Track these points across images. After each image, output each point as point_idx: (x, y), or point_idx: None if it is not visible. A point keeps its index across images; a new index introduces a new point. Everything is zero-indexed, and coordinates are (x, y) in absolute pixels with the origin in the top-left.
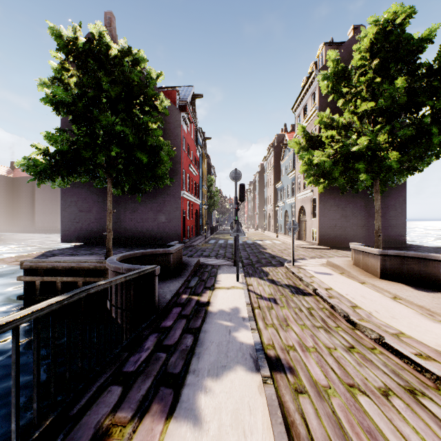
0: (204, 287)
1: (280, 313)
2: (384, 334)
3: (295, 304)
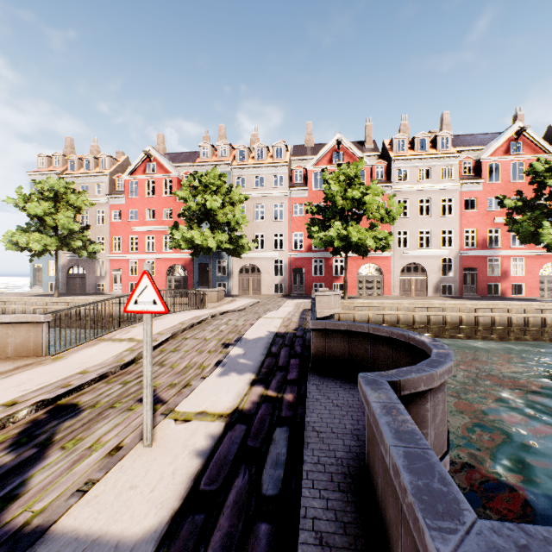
0: (251, 419)
1: (171, 378)
2: (140, 350)
3: (130, 389)
